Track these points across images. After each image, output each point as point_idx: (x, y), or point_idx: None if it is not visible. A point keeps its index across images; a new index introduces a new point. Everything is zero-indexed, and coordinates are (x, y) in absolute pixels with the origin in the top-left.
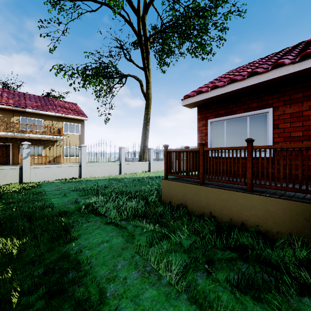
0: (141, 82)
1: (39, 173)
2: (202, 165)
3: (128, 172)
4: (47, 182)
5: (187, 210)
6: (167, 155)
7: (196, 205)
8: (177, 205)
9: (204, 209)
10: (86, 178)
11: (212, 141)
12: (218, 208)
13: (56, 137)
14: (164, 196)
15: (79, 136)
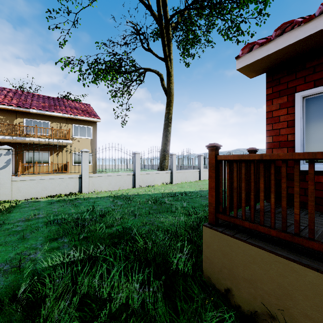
0: (161, 76)
1: (23, 187)
2: None
3: (143, 185)
4: (30, 202)
5: None
6: (218, 168)
7: None
8: (253, 311)
9: None
10: (88, 193)
11: (305, 137)
12: None
13: (48, 140)
14: (211, 268)
15: (91, 141)
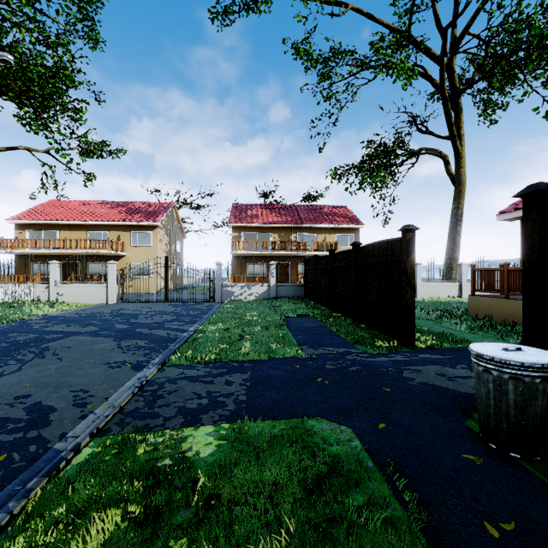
0: (445, 159)
1: None
2: (506, 282)
3: (425, 296)
4: None
5: (492, 320)
6: (474, 273)
7: (500, 315)
8: (483, 317)
9: (507, 318)
10: None
11: None
12: (519, 316)
13: None
14: (471, 310)
15: None
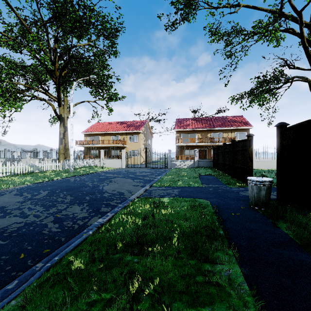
0: (310, 83)
1: None
2: None
3: None
4: None
5: None
6: None
7: None
8: None
9: None
10: (255, 169)
11: None
12: None
13: None
14: None
15: None
